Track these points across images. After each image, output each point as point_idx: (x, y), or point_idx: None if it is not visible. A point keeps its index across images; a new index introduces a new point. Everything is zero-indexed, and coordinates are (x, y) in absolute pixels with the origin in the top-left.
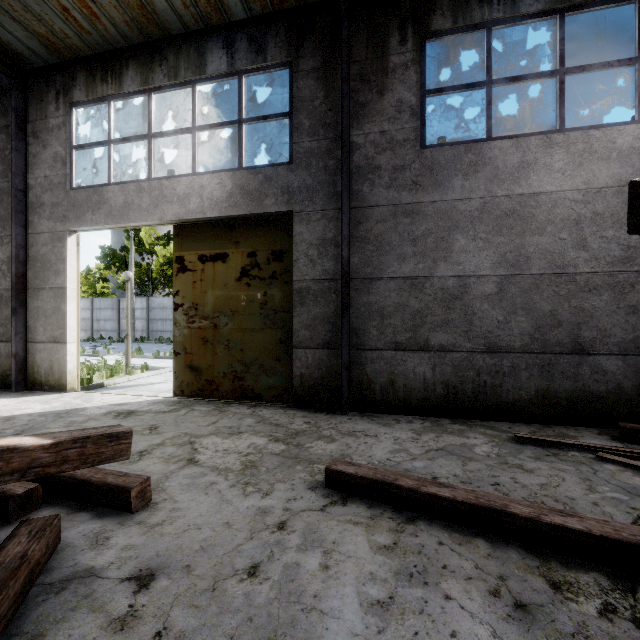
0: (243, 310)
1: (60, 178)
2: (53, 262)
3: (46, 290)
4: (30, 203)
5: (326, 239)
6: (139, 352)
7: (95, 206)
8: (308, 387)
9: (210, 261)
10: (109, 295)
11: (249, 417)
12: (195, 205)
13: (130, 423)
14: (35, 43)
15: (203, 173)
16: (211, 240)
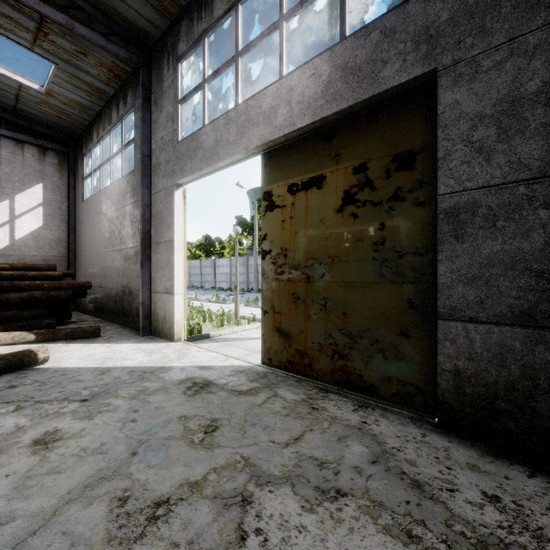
0: (346, 254)
1: (170, 135)
2: (166, 217)
3: (162, 244)
4: (153, 166)
5: (520, 97)
6: (254, 302)
7: (193, 153)
8: (472, 397)
9: (301, 190)
10: (244, 255)
11: (356, 438)
12: (282, 118)
13: (192, 408)
14: (149, 10)
15: (292, 72)
16: (303, 162)
